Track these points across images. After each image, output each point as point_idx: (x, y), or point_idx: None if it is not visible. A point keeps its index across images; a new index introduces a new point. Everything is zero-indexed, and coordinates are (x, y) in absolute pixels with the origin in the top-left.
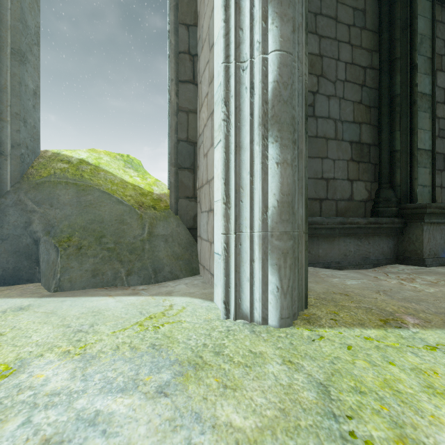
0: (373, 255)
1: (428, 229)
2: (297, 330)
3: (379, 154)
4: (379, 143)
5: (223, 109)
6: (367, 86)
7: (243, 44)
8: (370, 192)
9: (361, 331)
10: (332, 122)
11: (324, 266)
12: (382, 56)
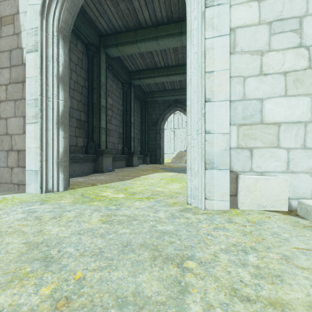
0: (86, 170)
1: (105, 159)
2: (70, 190)
3: (88, 126)
4: (88, 121)
5: (40, 113)
6: (83, 95)
7: (49, 92)
8: (84, 143)
9: (87, 187)
10: None
11: None
12: (89, 84)
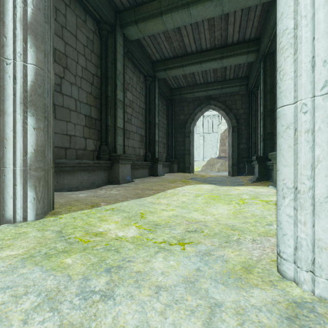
0: (97, 181)
1: (121, 166)
2: (47, 219)
3: (101, 125)
4: (101, 119)
5: None
6: (94, 85)
7: (7, 47)
8: (96, 146)
9: (81, 211)
10: (73, 100)
11: (68, 190)
12: (102, 72)
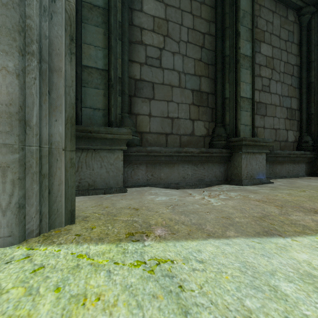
0: (207, 178)
1: (246, 157)
2: (12, 250)
3: (216, 101)
4: (216, 92)
5: None
6: (206, 48)
7: None
8: (208, 130)
9: (87, 247)
10: (176, 73)
11: (164, 186)
12: (217, 26)
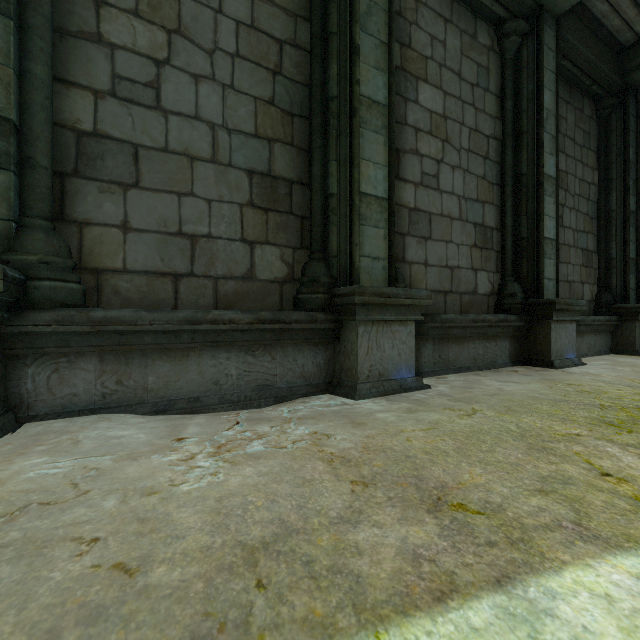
0: (281, 380)
1: (368, 331)
2: None
3: (311, 201)
4: (311, 181)
5: None
6: (286, 76)
7: None
8: (291, 267)
9: None
10: (204, 128)
11: (156, 410)
12: (313, 28)
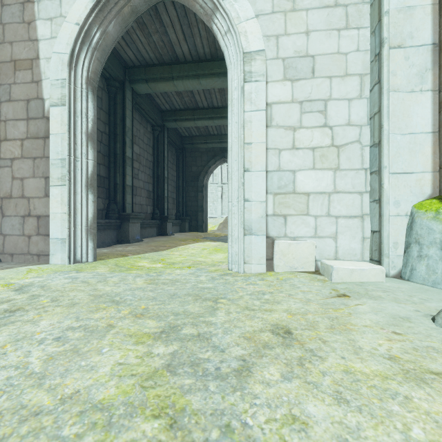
0: (107, 240)
1: (131, 225)
2: (100, 261)
3: (109, 184)
4: (109, 177)
5: (68, 175)
6: (103, 143)
7: (77, 151)
8: (105, 205)
9: (118, 258)
10: None
11: None
12: (111, 129)
